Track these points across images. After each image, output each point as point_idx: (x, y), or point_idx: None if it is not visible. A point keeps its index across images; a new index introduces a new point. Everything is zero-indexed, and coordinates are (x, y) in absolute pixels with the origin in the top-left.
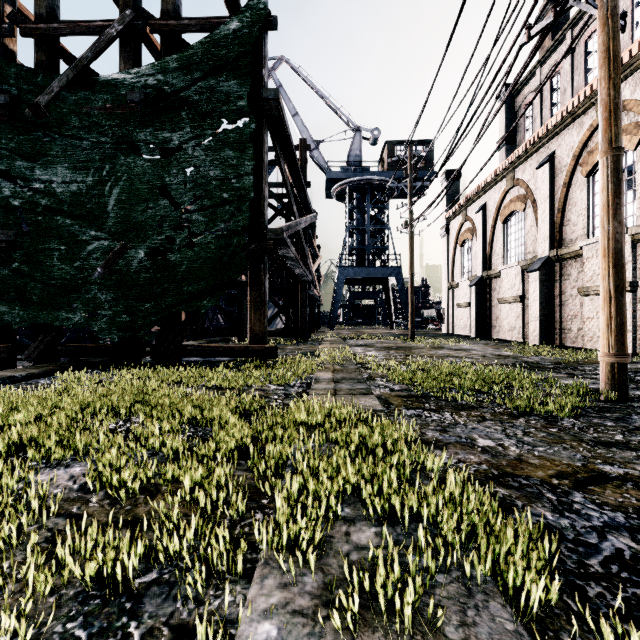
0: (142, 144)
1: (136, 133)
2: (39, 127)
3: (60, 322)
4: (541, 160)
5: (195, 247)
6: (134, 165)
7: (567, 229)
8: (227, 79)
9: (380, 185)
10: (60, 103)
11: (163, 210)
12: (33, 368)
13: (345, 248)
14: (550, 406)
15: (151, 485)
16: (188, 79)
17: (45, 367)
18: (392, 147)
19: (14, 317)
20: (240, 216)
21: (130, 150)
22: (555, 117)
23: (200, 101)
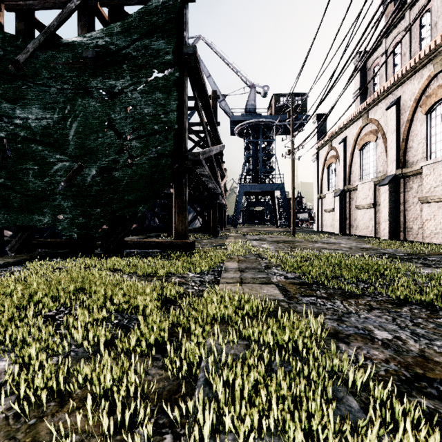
0: (94, 89)
1: (90, 81)
2: (19, 78)
3: (34, 223)
4: (389, 103)
5: (133, 166)
6: (88, 105)
7: (409, 154)
8: (157, 39)
9: (269, 125)
10: (34, 60)
11: (109, 139)
12: (11, 258)
13: (244, 170)
14: (430, 297)
15: (65, 387)
16: (128, 40)
17: (20, 257)
18: (277, 98)
19: (0, 219)
20: (167, 143)
21: (85, 94)
22: (400, 71)
23: (137, 56)
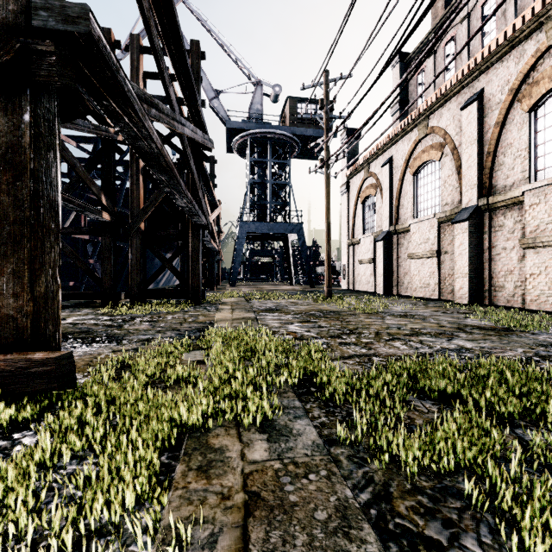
0: None
1: None
2: None
3: None
4: (464, 102)
5: None
6: None
7: (499, 174)
8: None
9: (281, 141)
10: None
11: None
12: None
13: (246, 203)
14: None
15: None
16: None
17: None
18: (293, 103)
19: None
20: None
21: None
22: (488, 47)
23: None
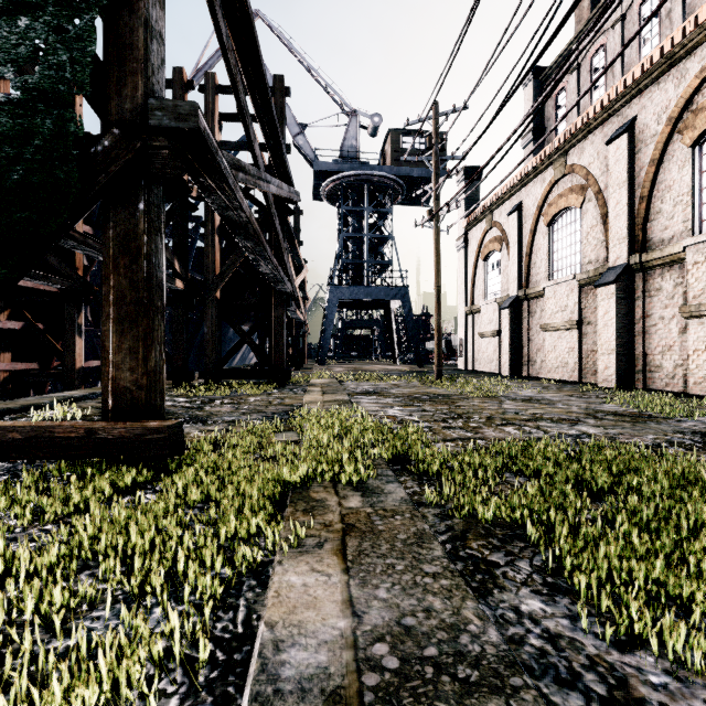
0: None
1: None
2: None
3: None
4: (611, 133)
5: None
6: None
7: (655, 225)
8: None
9: (382, 184)
10: None
11: None
12: None
13: (338, 263)
14: None
15: None
16: None
17: None
18: (397, 137)
19: None
20: (64, 51)
21: None
22: (640, 66)
23: None
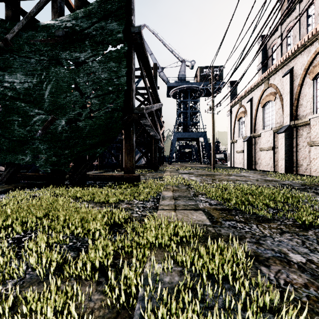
0: (63, 60)
1: (60, 54)
2: (7, 52)
3: (18, 161)
4: (285, 72)
5: (93, 118)
6: (59, 72)
7: (300, 109)
8: (111, 22)
9: (195, 89)
10: (18, 38)
11: (75, 97)
12: None
13: (177, 122)
14: None
15: (12, 315)
16: (89, 22)
17: (7, 187)
18: (201, 70)
19: None
20: (118, 100)
21: (57, 64)
22: (293, 48)
23: (96, 35)
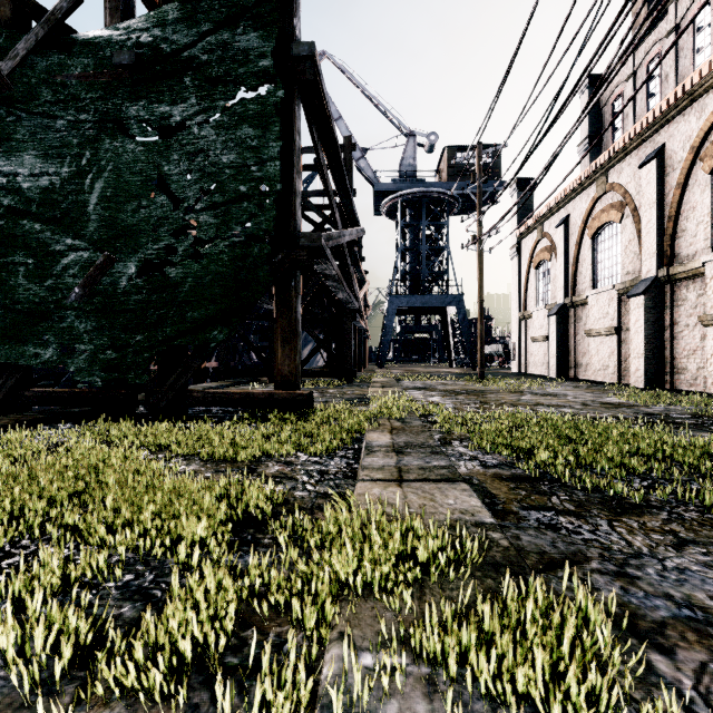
0: (133, 122)
1: (125, 108)
2: (1, 103)
3: (26, 360)
4: (645, 157)
5: (202, 259)
6: (122, 150)
7: (681, 242)
8: (245, 31)
9: (438, 199)
10: (27, 71)
11: (160, 209)
12: None
13: (396, 273)
14: None
15: None
16: (193, 33)
17: None
18: (452, 154)
19: None
20: (262, 216)
21: (117, 130)
22: (666, 100)
23: (209, 62)
